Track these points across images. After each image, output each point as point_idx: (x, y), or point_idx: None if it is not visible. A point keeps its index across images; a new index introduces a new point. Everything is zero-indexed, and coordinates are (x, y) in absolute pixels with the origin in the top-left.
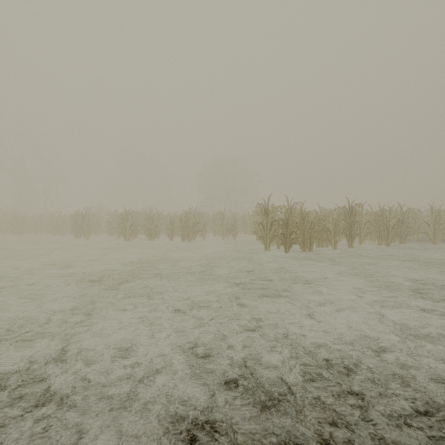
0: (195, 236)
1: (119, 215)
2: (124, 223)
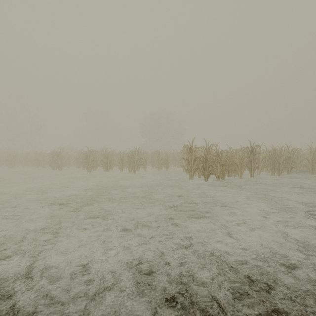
0: (138, 168)
1: (83, 153)
2: (87, 159)
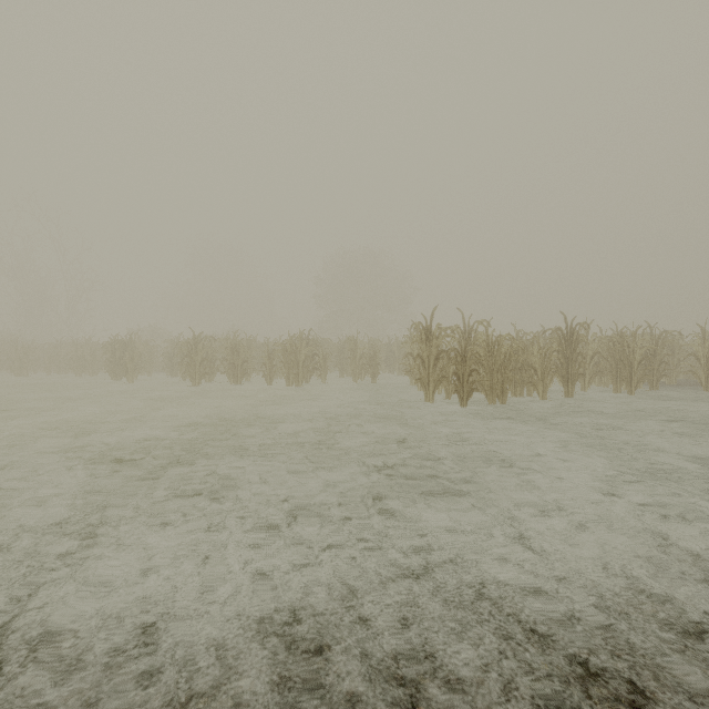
0: (308, 378)
1: (182, 342)
2: (191, 356)
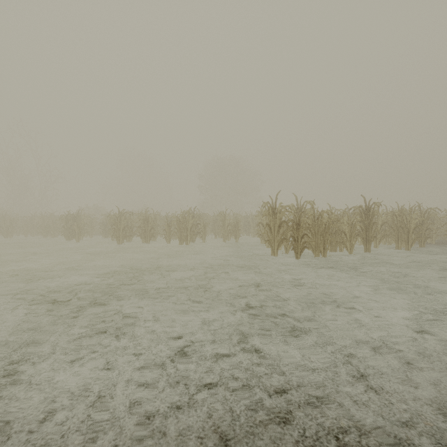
0: (194, 239)
1: (111, 215)
2: (116, 224)
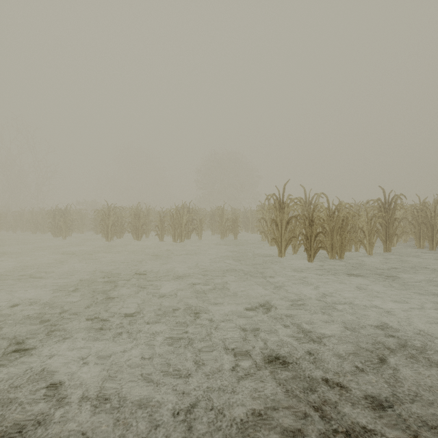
0: (189, 235)
1: (99, 210)
2: (104, 220)
